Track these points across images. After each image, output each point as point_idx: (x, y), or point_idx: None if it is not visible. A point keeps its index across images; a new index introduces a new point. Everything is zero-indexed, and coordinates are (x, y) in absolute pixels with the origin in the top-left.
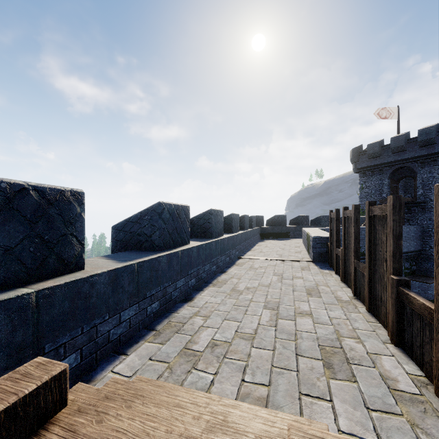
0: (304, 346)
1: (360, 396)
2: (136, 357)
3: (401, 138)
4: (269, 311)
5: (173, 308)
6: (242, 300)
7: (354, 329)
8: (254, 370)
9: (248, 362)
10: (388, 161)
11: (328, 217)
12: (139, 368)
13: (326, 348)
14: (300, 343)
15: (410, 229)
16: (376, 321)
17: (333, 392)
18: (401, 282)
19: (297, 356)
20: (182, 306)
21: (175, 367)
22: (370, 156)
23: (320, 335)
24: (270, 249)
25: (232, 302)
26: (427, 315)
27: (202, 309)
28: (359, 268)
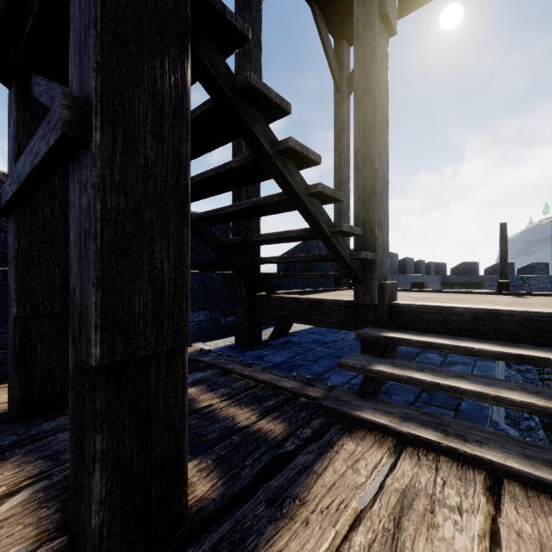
0: None
1: None
2: None
3: None
4: None
5: None
6: None
7: None
8: None
9: None
10: None
11: (546, 265)
12: None
13: None
14: None
15: None
16: None
17: None
18: None
19: None
20: None
21: None
22: None
23: None
24: None
25: None
26: None
27: None
28: None
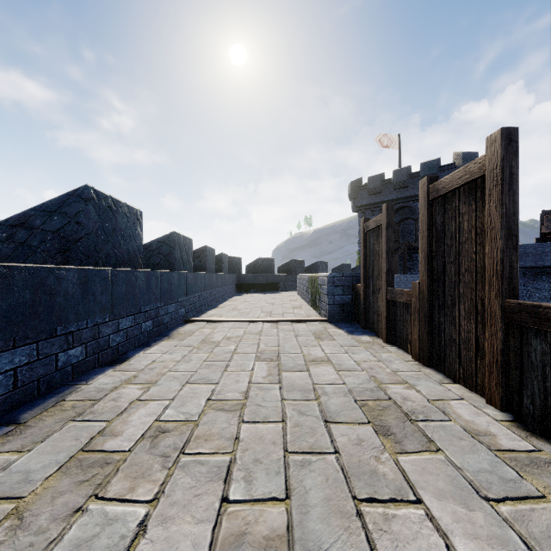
0: None
1: None
2: None
3: (403, 172)
4: None
5: None
6: None
7: None
8: None
9: None
10: (390, 199)
11: (326, 264)
12: None
13: None
14: None
15: (414, 279)
16: None
17: None
18: None
19: None
20: None
21: None
22: (371, 191)
23: None
24: (251, 304)
25: None
26: None
27: None
28: None
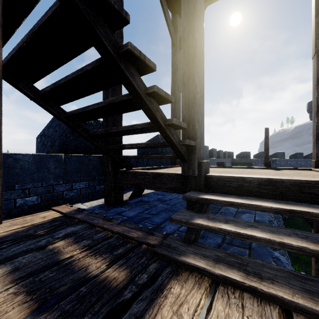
0: None
1: None
2: None
3: None
4: None
5: None
6: None
7: None
8: None
9: None
10: None
11: (283, 153)
12: None
13: None
14: None
15: None
16: None
17: None
18: None
19: None
20: None
21: None
22: None
23: None
24: None
25: None
26: None
27: None
28: None
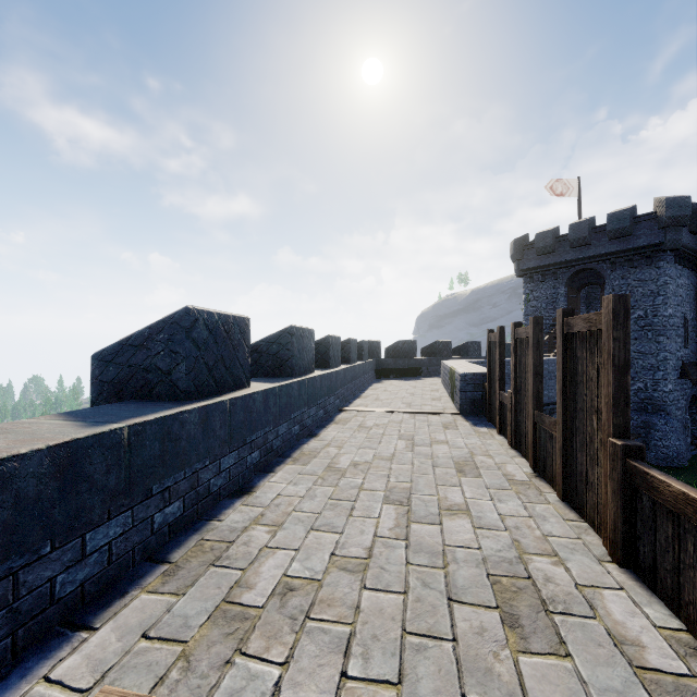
0: (462, 579)
1: (582, 692)
2: (113, 631)
3: (584, 226)
4: (393, 508)
5: (212, 510)
6: (345, 488)
7: (544, 536)
8: (367, 643)
9: (356, 625)
10: (565, 260)
11: (479, 344)
12: (116, 660)
13: (501, 579)
14: (454, 573)
15: None
16: (578, 517)
17: (527, 686)
18: (630, 451)
19: (450, 602)
20: (231, 504)
21: (200, 651)
22: (540, 251)
23: (488, 553)
24: (392, 394)
25: (327, 492)
26: (693, 516)
27: (270, 510)
28: (544, 425)
